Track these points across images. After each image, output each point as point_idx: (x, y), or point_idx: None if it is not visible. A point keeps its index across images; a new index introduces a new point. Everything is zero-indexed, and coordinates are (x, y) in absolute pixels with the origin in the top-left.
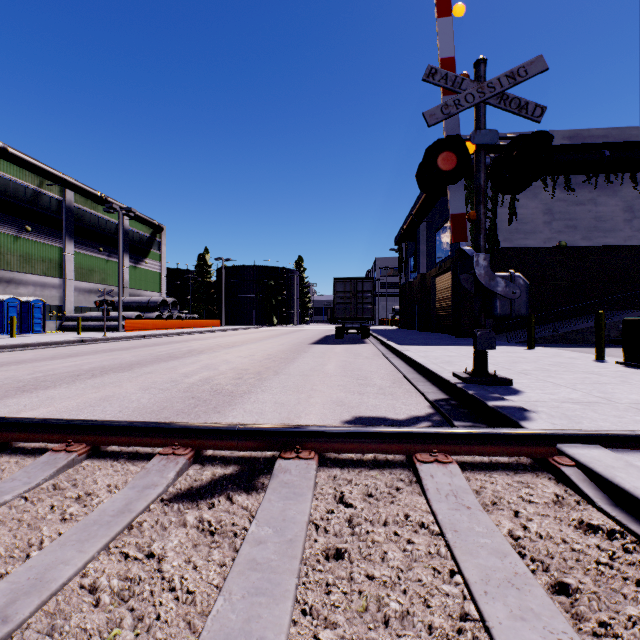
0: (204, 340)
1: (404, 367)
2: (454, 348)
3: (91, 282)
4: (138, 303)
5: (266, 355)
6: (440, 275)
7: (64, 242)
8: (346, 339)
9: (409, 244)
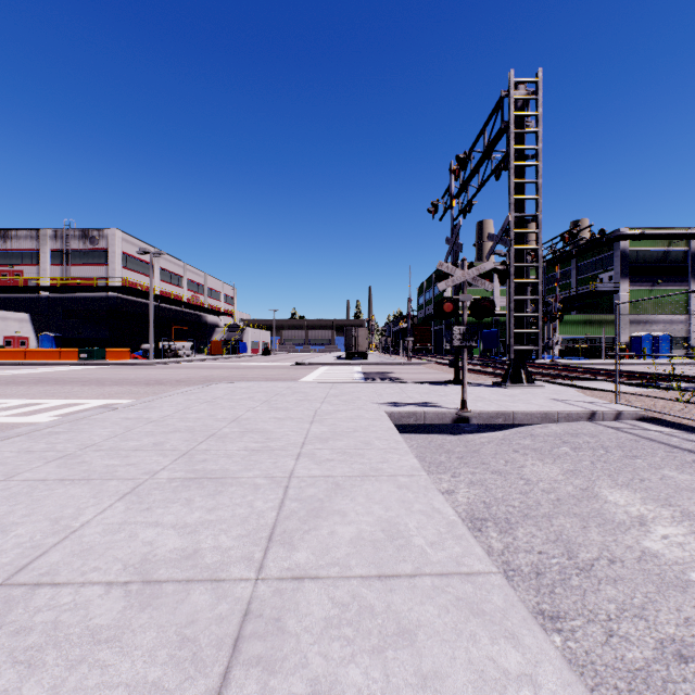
0: None
1: None
2: None
3: None
4: None
5: None
6: None
7: (689, 284)
8: None
9: None
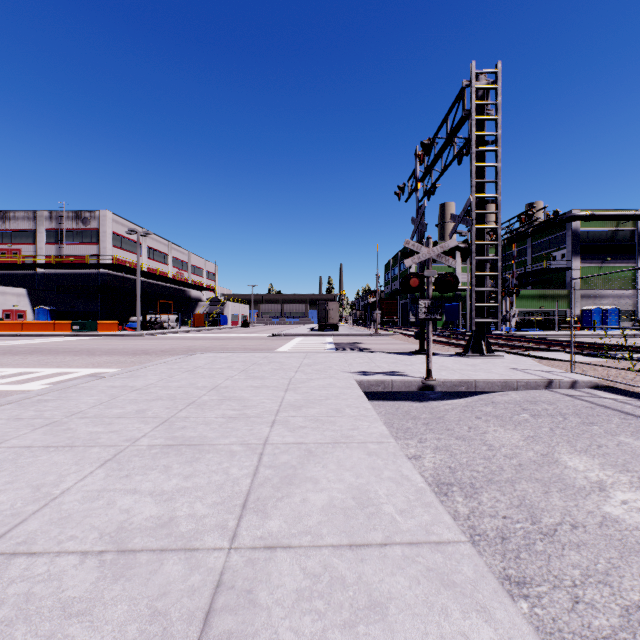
0: None
1: None
2: None
3: None
4: None
5: None
6: None
7: (635, 261)
8: None
9: None
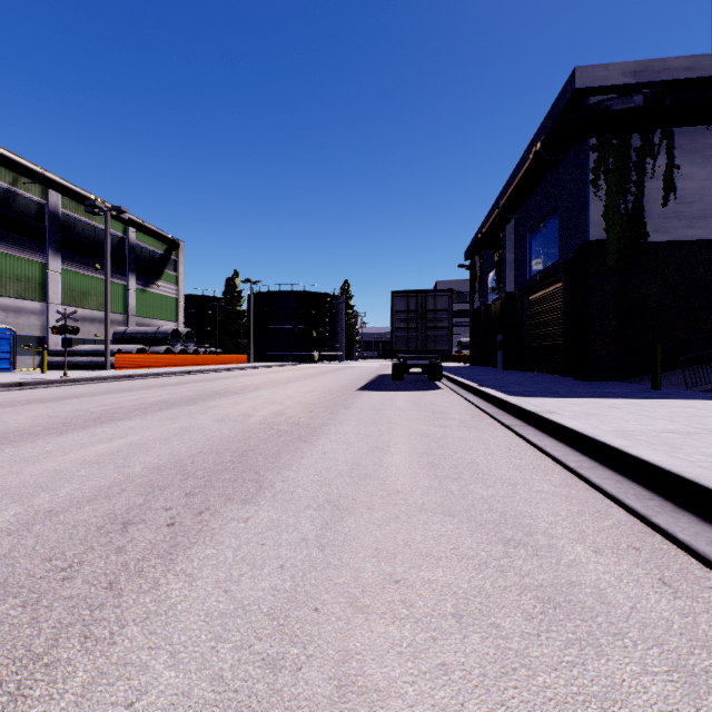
0: (206, 382)
1: (594, 469)
2: (630, 405)
3: (84, 308)
4: (143, 334)
5: (273, 415)
6: (538, 292)
7: (47, 257)
8: (408, 381)
9: (485, 256)
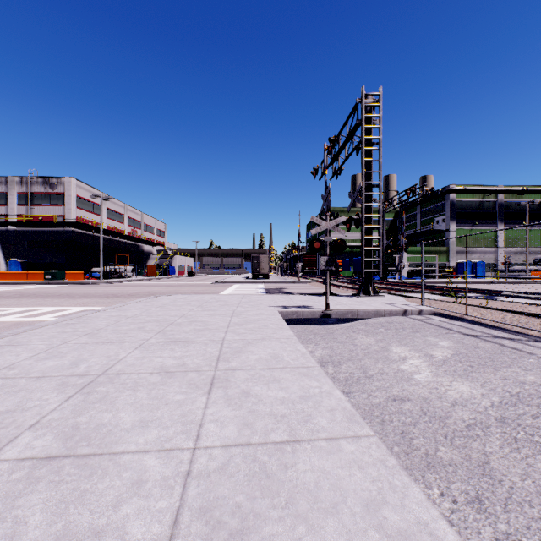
0: None
1: None
2: None
3: (515, 247)
4: None
5: None
6: None
7: (496, 225)
8: None
9: None
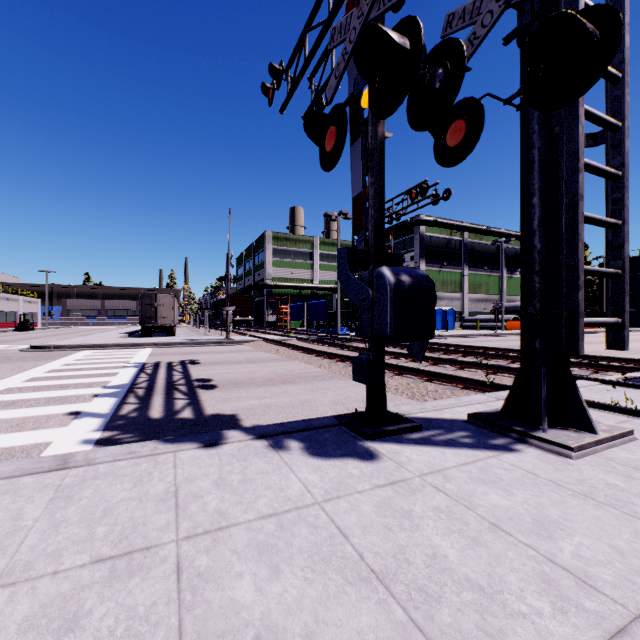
0: None
1: None
2: None
3: (478, 293)
4: (513, 307)
5: None
6: None
7: (462, 268)
8: None
9: None
